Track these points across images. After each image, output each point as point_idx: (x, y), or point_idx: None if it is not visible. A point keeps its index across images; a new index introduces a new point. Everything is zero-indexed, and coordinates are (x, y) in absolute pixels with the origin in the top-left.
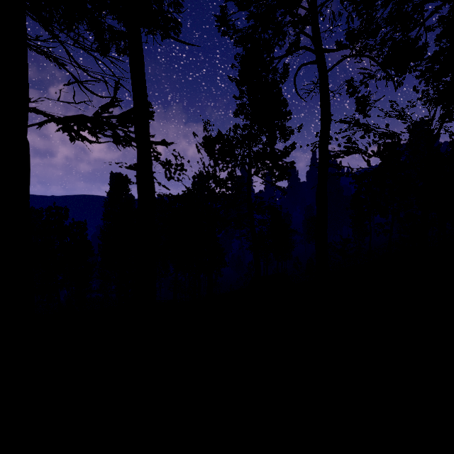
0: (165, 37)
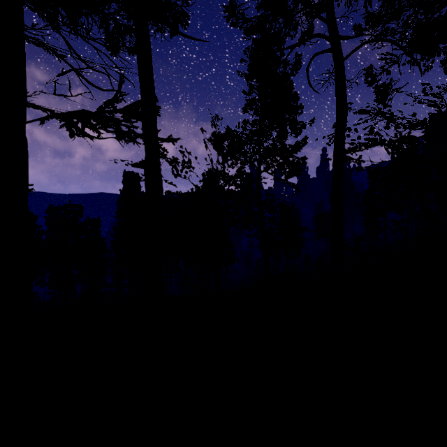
0: (174, 35)
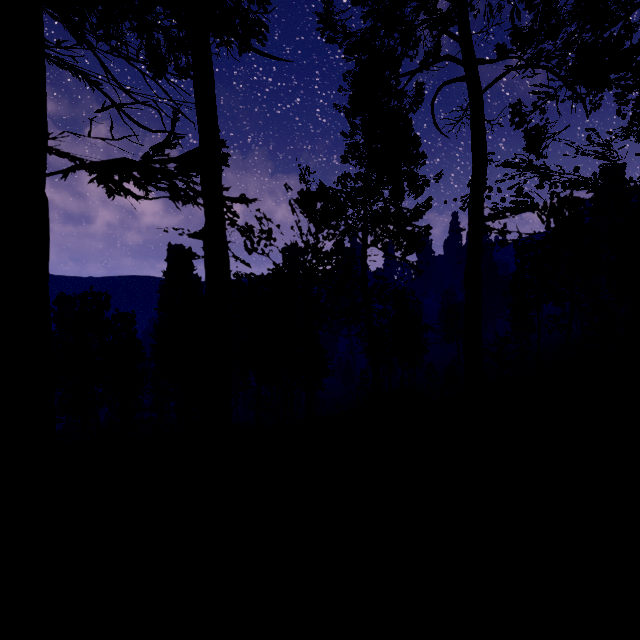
0: (244, 51)
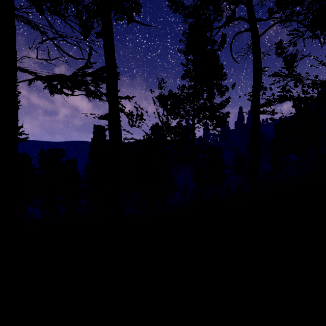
0: (130, 22)
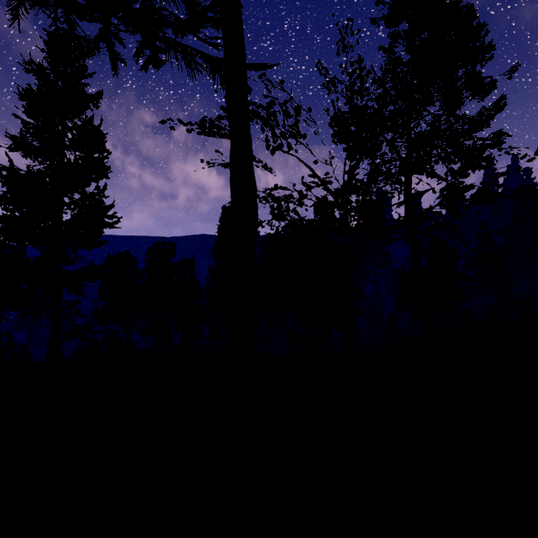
0: None
